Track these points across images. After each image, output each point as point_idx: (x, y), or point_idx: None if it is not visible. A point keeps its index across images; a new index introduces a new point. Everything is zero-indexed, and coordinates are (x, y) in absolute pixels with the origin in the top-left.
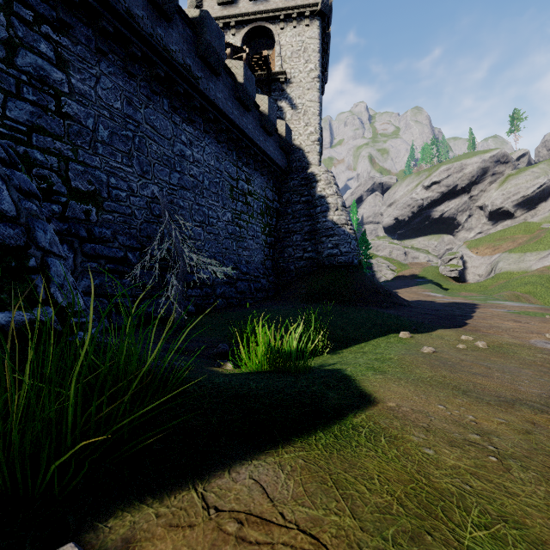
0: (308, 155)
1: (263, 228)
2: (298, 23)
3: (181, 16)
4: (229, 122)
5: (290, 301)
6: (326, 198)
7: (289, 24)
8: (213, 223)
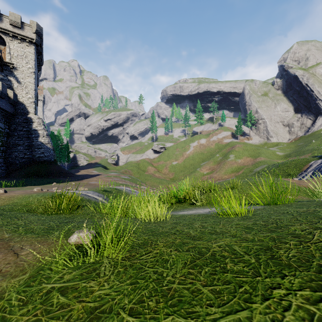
0: (28, 108)
1: None
2: (22, 42)
3: None
4: None
5: (15, 178)
6: (38, 131)
7: (16, 40)
8: None
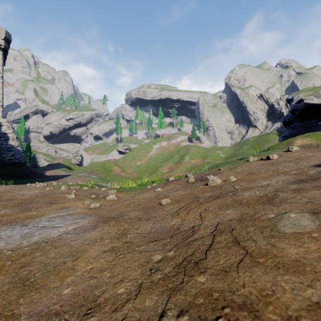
0: None
1: None
2: None
3: None
4: None
5: None
6: (7, 134)
7: None
8: None
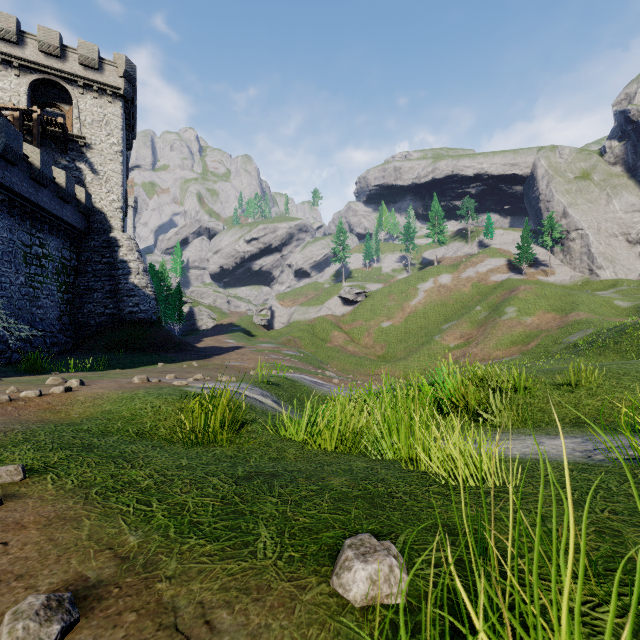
0: (110, 220)
1: (59, 286)
2: (100, 96)
3: None
4: (24, 199)
5: (89, 352)
6: (128, 263)
7: (89, 92)
8: (6, 287)
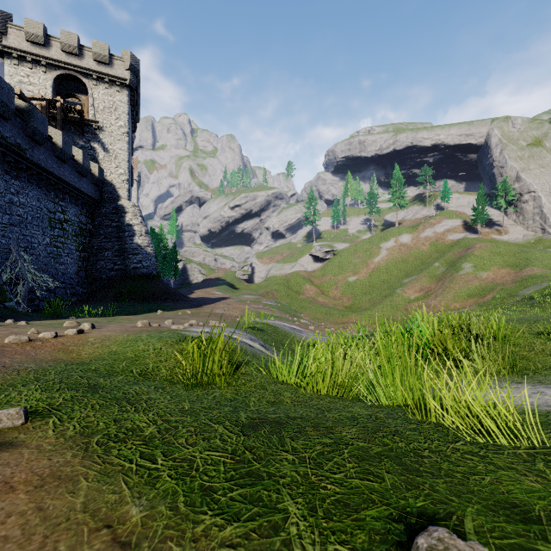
0: (118, 190)
1: (77, 246)
2: (110, 86)
3: (14, 112)
4: (49, 174)
5: (101, 301)
6: (133, 226)
7: (101, 84)
8: (35, 247)
